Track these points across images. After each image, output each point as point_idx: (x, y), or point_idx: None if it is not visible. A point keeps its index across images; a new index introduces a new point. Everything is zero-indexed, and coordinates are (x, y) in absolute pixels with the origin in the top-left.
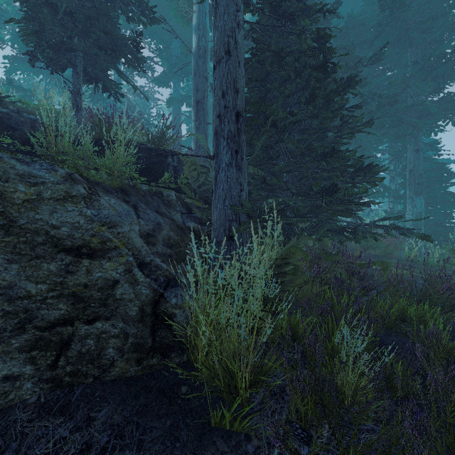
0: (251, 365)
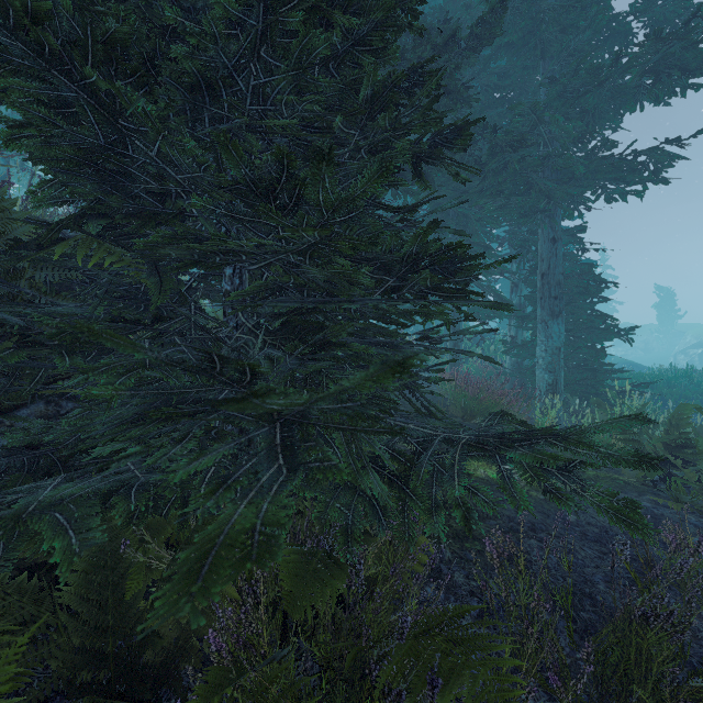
0: None
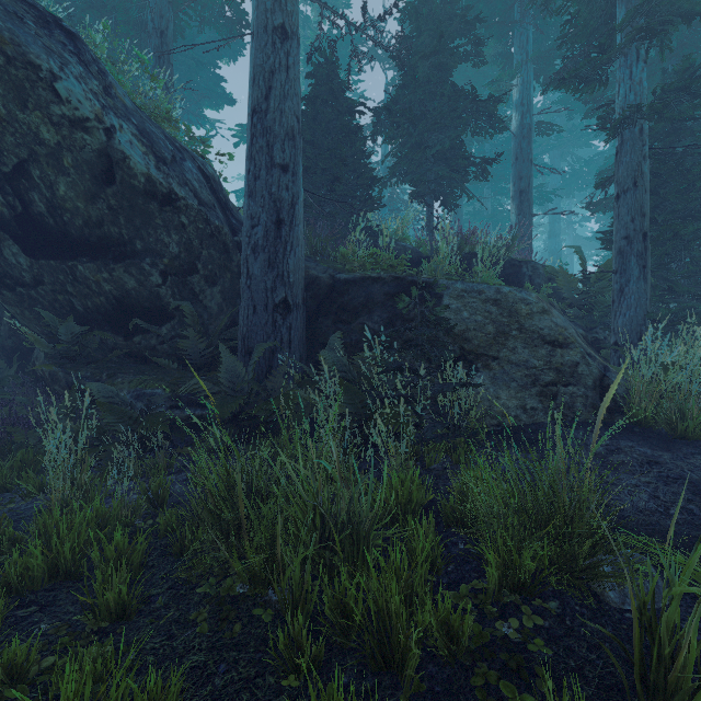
0: (696, 411)
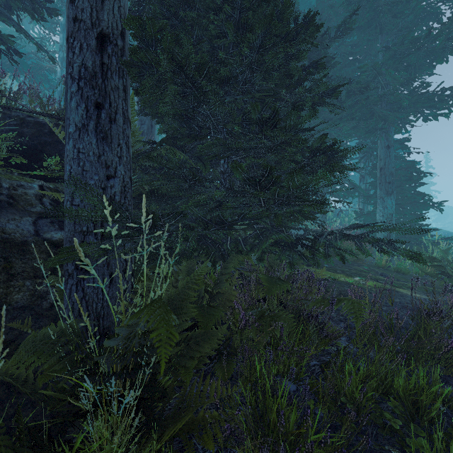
0: None
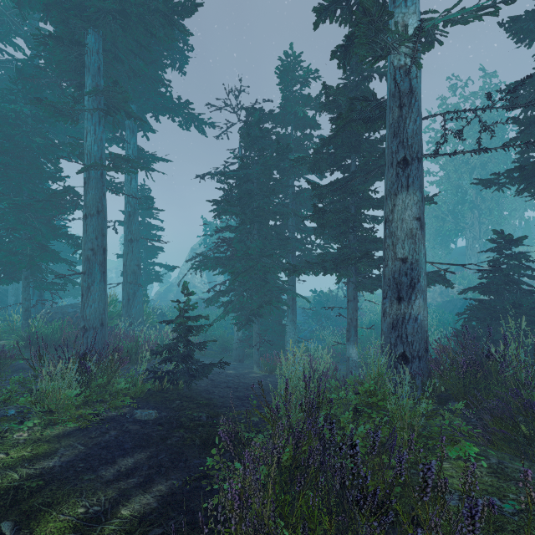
0: None
